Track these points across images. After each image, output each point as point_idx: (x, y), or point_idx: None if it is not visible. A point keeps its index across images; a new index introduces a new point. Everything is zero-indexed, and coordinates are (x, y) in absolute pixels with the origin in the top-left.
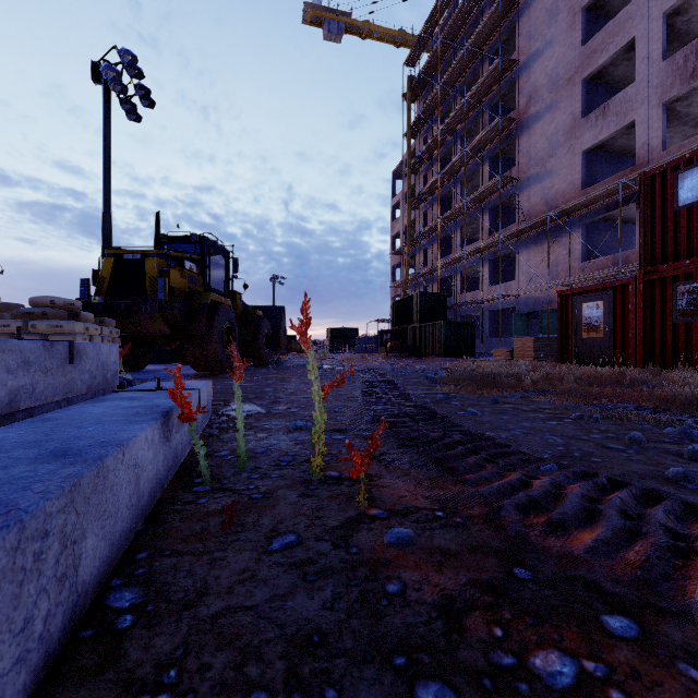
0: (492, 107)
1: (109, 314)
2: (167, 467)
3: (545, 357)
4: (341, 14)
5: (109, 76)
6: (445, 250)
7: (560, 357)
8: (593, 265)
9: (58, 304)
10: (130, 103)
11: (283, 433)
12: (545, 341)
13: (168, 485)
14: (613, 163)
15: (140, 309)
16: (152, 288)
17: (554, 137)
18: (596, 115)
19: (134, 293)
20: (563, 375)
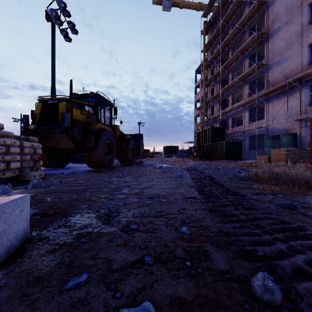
0: (250, 30)
1: (38, 135)
2: None
3: (292, 160)
4: None
5: (53, 15)
6: (223, 106)
7: None
8: None
9: None
10: (64, 30)
11: None
12: (292, 151)
13: None
14: None
15: (55, 132)
16: (62, 119)
17: (289, 39)
18: None
19: (52, 123)
20: None
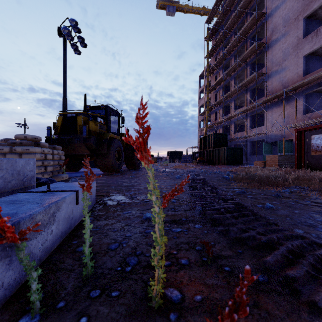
0: (251, 38)
1: (60, 144)
2: (2, 287)
3: (285, 165)
4: (174, 2)
5: (65, 32)
6: (226, 112)
7: (296, 165)
8: (310, 116)
9: (28, 138)
10: (75, 45)
11: (136, 223)
12: (284, 157)
13: (1, 307)
14: (321, 61)
15: (74, 141)
16: (80, 130)
17: (286, 50)
18: (311, 35)
19: (72, 133)
20: (309, 177)
